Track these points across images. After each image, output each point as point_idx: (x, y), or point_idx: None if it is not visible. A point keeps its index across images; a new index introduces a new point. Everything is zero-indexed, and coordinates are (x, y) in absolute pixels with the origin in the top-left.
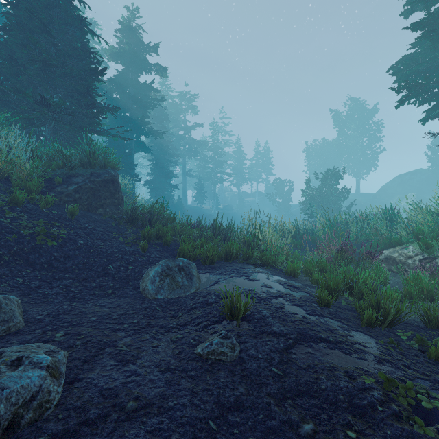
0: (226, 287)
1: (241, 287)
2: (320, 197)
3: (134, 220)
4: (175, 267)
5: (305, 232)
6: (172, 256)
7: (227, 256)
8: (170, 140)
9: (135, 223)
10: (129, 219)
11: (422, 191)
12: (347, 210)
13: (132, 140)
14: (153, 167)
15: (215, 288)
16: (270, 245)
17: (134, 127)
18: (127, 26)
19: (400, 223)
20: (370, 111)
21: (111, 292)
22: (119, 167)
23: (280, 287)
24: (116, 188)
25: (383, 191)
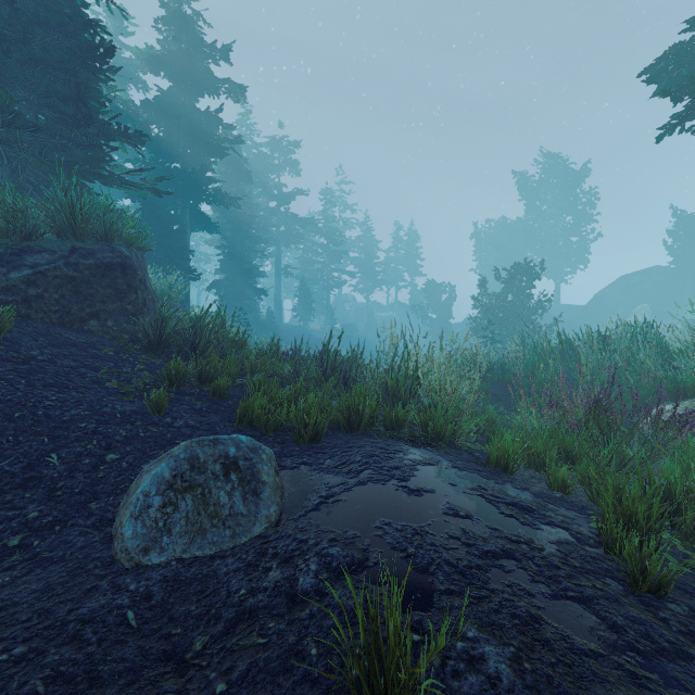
0: (351, 522)
1: (392, 520)
2: (504, 310)
3: (161, 344)
4: (214, 463)
5: (491, 367)
6: (226, 424)
7: (350, 420)
8: (253, 215)
9: (164, 350)
10: (152, 343)
11: (660, 302)
12: (541, 331)
13: (184, 210)
14: (225, 258)
15: (321, 522)
16: (442, 395)
17: (188, 188)
18: (175, 11)
19: (665, 350)
20: (577, 174)
21: (17, 544)
22: (145, 245)
23: (491, 513)
24: (130, 281)
25: (598, 302)
